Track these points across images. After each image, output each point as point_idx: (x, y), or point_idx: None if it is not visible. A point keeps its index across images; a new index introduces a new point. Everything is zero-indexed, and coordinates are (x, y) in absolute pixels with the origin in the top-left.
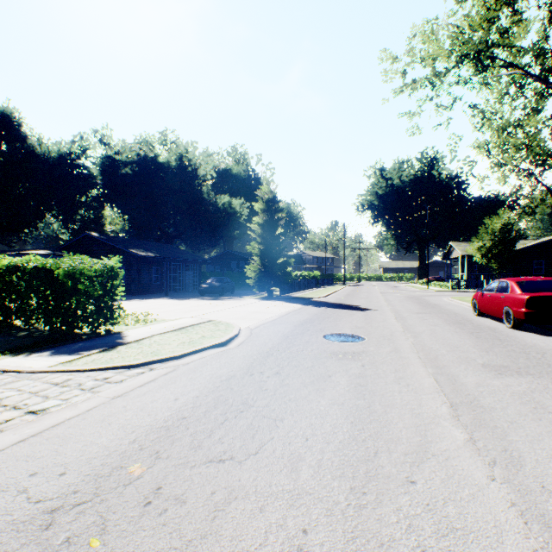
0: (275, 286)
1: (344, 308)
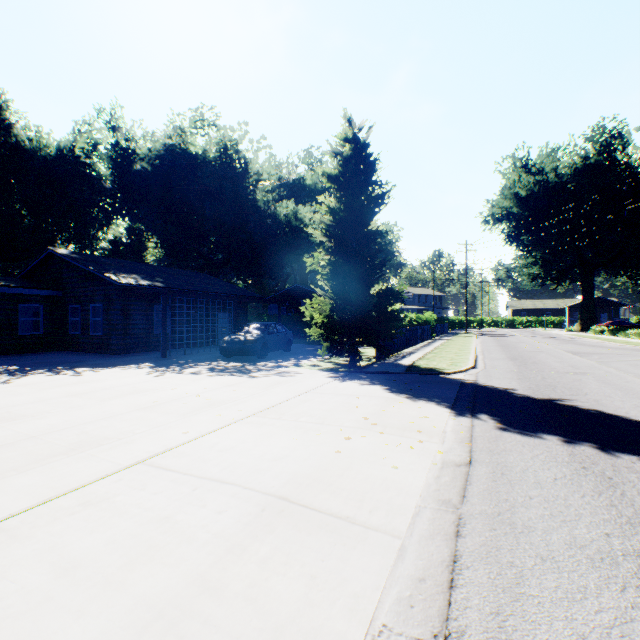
0: (366, 343)
1: None
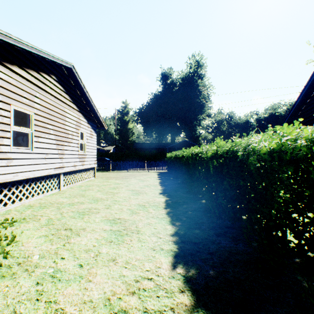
0: None
1: None
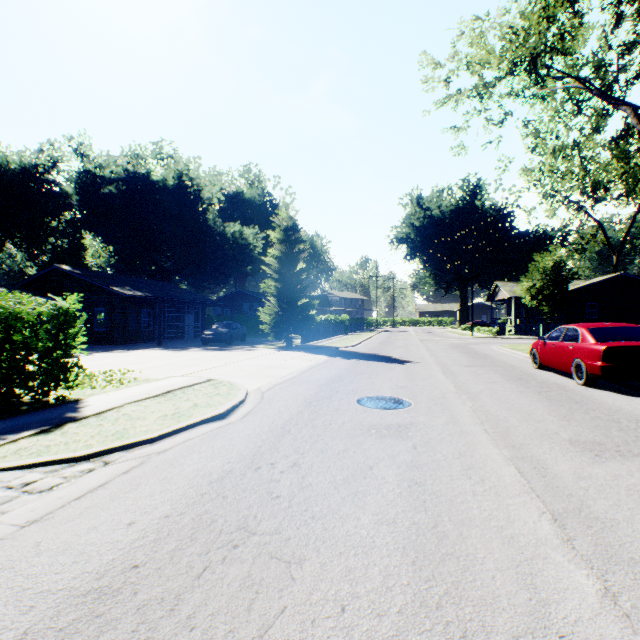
0: (295, 333)
1: (380, 360)
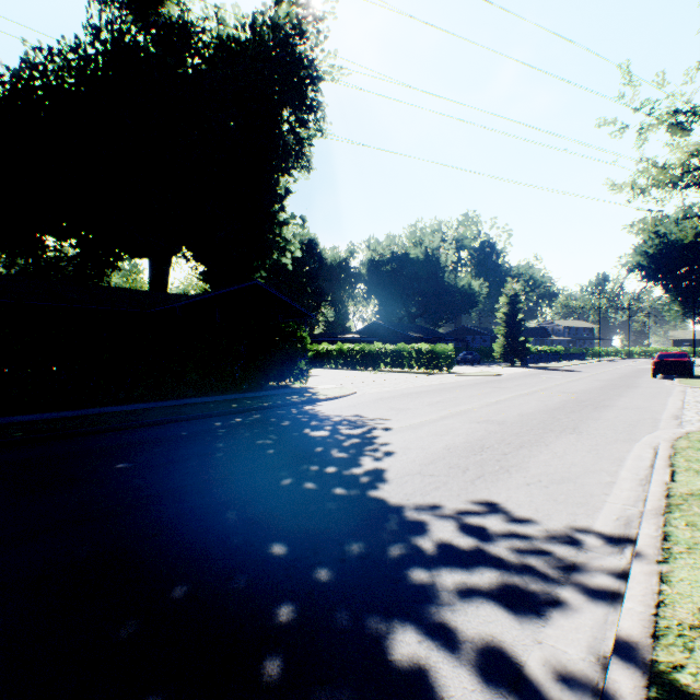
0: (516, 358)
1: (566, 371)
